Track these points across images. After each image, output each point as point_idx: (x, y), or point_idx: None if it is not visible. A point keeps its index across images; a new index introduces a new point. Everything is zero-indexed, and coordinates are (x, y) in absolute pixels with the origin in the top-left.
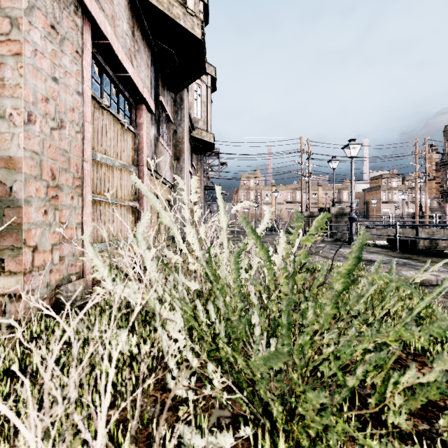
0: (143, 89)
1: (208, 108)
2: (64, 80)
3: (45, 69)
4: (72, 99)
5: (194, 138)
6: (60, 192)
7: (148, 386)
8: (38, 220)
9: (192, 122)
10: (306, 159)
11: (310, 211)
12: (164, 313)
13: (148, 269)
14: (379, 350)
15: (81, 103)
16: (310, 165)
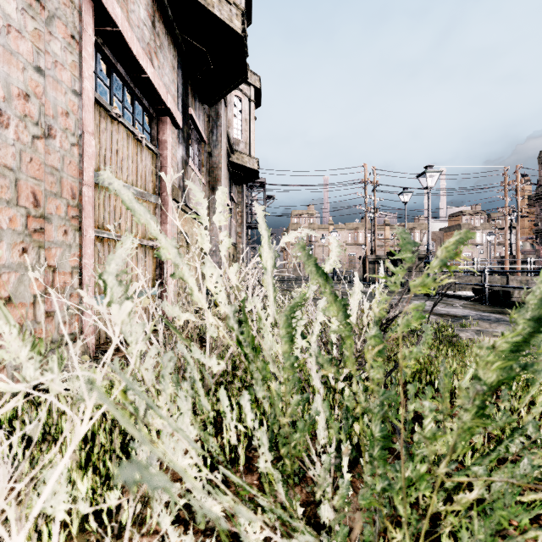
0: (167, 96)
1: (251, 126)
2: (53, 73)
3: (23, 54)
4: (65, 99)
5: (234, 164)
6: (47, 224)
7: (151, 514)
8: (13, 262)
9: (231, 144)
10: (372, 191)
11: (376, 255)
12: (156, 422)
13: (115, 342)
14: (538, 478)
15: (79, 106)
16: (376, 199)
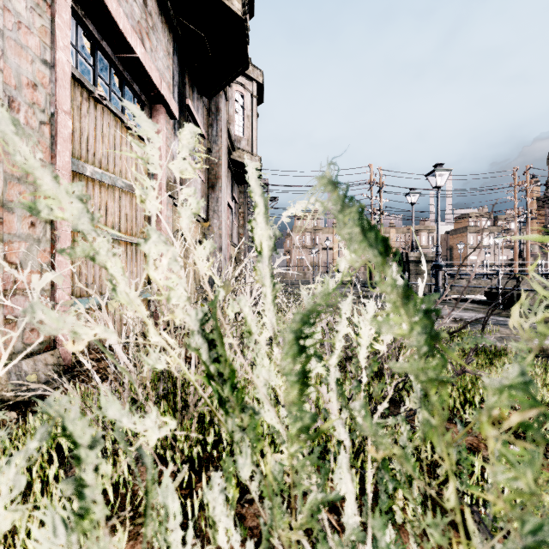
0: (160, 81)
1: (253, 123)
2: (15, 36)
3: None
4: (32, 68)
5: (236, 162)
6: (7, 213)
7: None
8: None
9: (232, 141)
10: (377, 192)
11: None
12: None
13: None
14: None
15: (52, 80)
16: (382, 200)
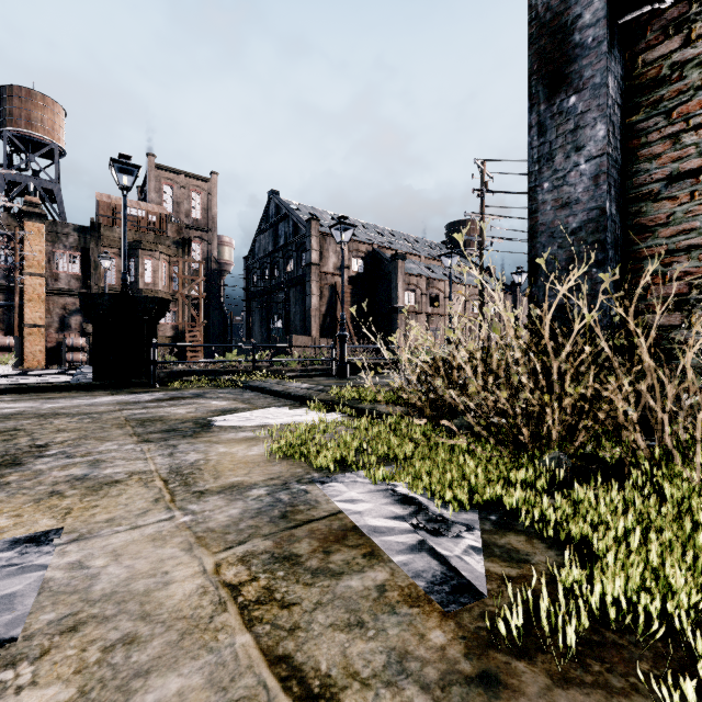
0: None
1: None
2: None
3: None
4: None
5: None
6: None
7: None
8: None
9: None
10: None
11: None
12: None
13: None
14: None
15: None
16: None
